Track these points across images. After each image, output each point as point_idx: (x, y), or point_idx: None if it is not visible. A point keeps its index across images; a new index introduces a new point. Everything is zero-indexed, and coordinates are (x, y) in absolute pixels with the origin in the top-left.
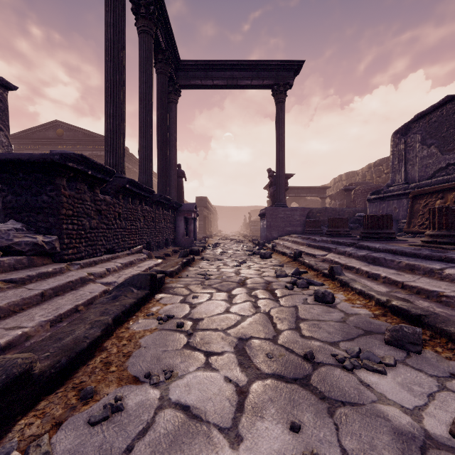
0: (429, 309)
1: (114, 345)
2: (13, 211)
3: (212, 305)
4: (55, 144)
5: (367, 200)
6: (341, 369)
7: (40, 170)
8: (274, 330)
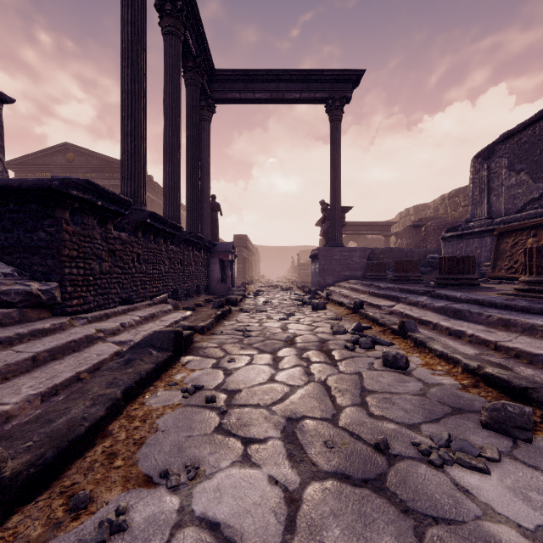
0: (535, 379)
1: (122, 428)
2: (1, 251)
3: (253, 371)
4: (64, 171)
5: (442, 239)
6: (427, 465)
7: (36, 200)
8: (332, 407)
